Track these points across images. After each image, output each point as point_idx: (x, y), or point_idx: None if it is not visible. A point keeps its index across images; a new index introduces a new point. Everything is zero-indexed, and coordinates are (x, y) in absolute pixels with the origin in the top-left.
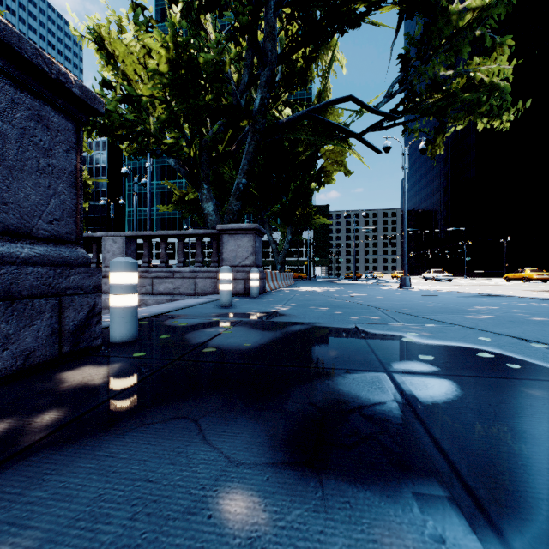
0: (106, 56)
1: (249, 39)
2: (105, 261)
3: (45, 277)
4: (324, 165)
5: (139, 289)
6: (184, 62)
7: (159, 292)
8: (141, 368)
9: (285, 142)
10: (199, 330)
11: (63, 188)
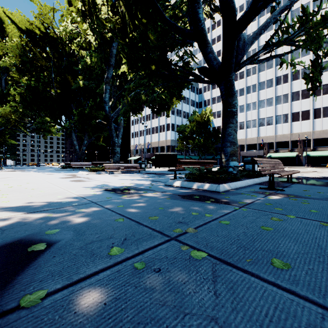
0: None
1: None
2: None
3: None
4: None
5: None
6: None
7: None
8: None
9: None
10: None
11: None
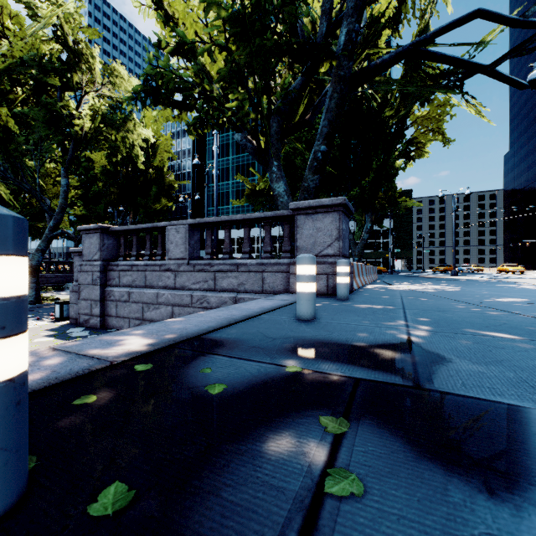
0: (164, 15)
1: None
2: (168, 253)
3: None
4: (414, 136)
5: (201, 284)
6: None
7: (222, 289)
8: None
9: (372, 102)
10: (246, 441)
11: None
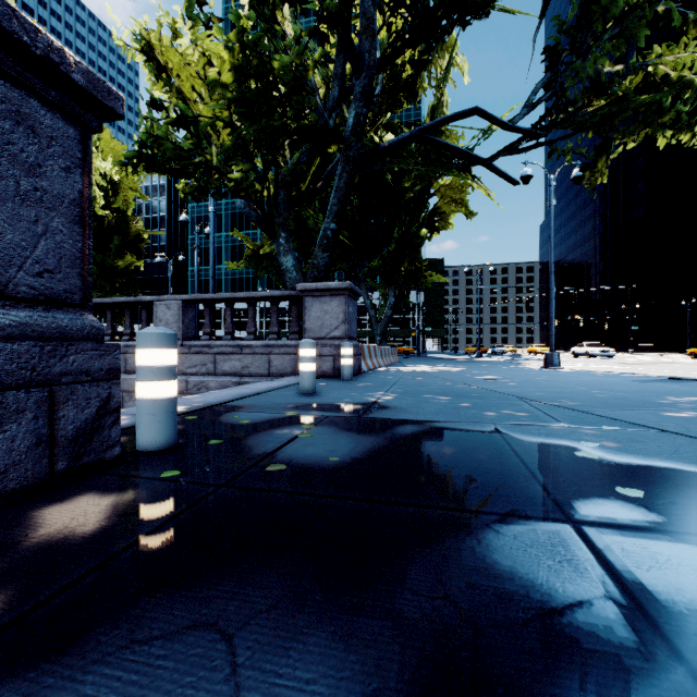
0: (157, 68)
1: (339, 36)
2: None
3: (24, 357)
4: (438, 205)
5: (198, 368)
6: (253, 68)
7: (224, 373)
8: (167, 501)
9: (387, 175)
10: (266, 432)
11: (59, 224)
